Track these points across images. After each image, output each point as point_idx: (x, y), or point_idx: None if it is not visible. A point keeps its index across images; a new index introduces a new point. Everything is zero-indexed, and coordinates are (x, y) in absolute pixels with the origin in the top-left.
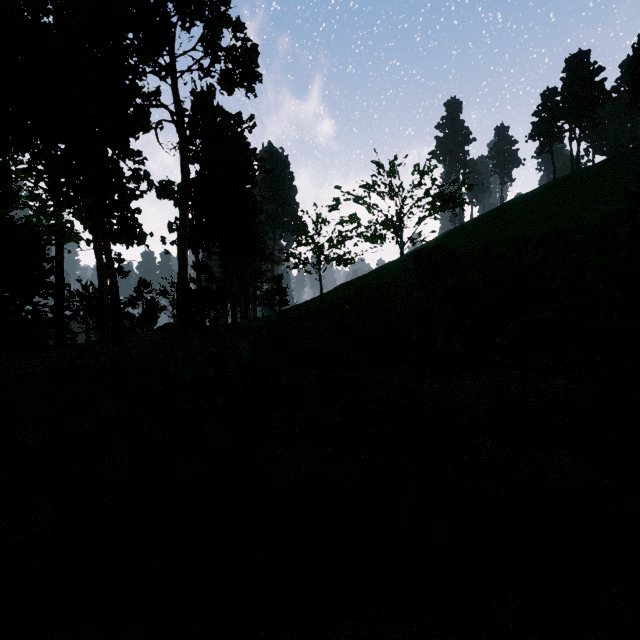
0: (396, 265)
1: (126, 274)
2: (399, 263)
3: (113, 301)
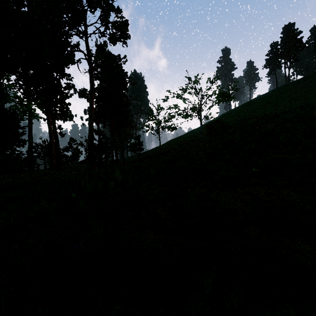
0: (197, 130)
1: (63, 135)
2: (199, 129)
3: (56, 148)
